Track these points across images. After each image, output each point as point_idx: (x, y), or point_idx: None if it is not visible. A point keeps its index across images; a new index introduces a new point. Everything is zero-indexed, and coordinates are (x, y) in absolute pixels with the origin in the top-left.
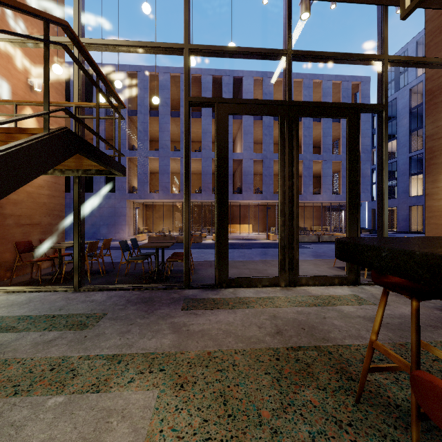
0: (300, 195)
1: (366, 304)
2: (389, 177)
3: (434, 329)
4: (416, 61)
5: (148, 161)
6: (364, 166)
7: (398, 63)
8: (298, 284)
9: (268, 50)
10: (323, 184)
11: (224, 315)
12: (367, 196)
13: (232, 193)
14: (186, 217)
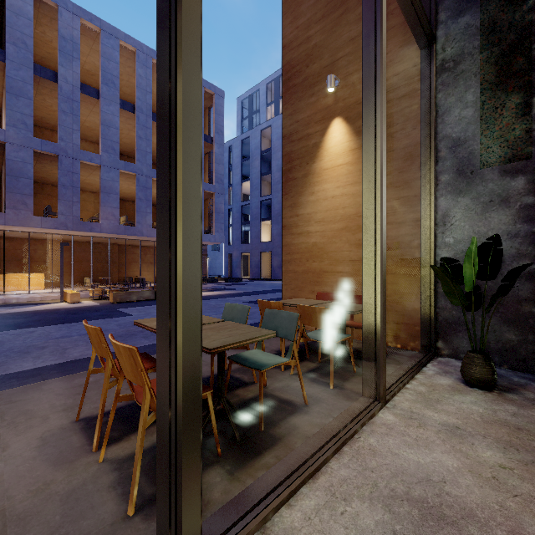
0: (131, 228)
1: None
2: (244, 221)
3: None
4: None
5: None
6: (218, 199)
7: None
8: None
9: None
10: None
11: None
12: (221, 237)
13: None
14: None
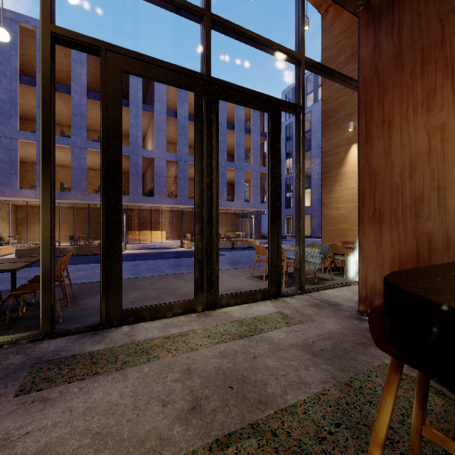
0: None
1: (294, 324)
2: (287, 190)
3: (365, 348)
4: (326, 70)
5: (18, 145)
6: None
7: (313, 68)
8: (217, 306)
9: (181, 0)
10: (236, 192)
11: (104, 388)
12: None
13: (141, 196)
14: (44, 220)
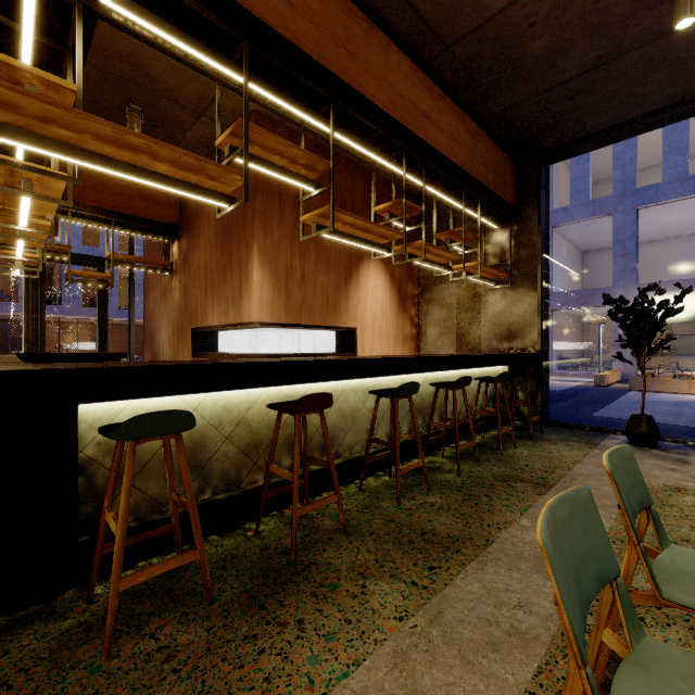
0: None
1: None
2: None
3: None
4: None
5: None
6: None
7: None
8: None
9: None
10: None
11: None
12: None
13: None
14: None
